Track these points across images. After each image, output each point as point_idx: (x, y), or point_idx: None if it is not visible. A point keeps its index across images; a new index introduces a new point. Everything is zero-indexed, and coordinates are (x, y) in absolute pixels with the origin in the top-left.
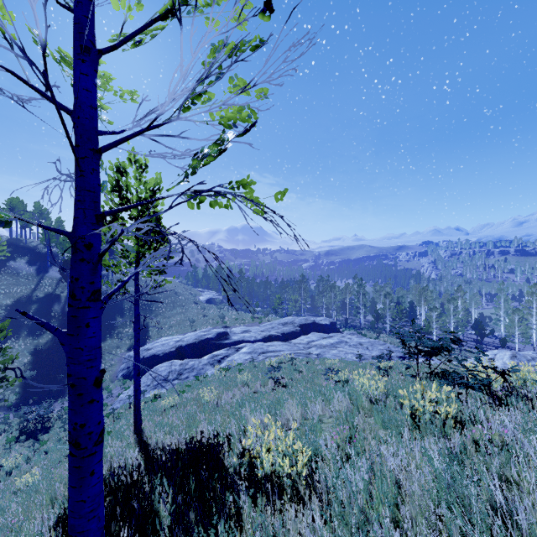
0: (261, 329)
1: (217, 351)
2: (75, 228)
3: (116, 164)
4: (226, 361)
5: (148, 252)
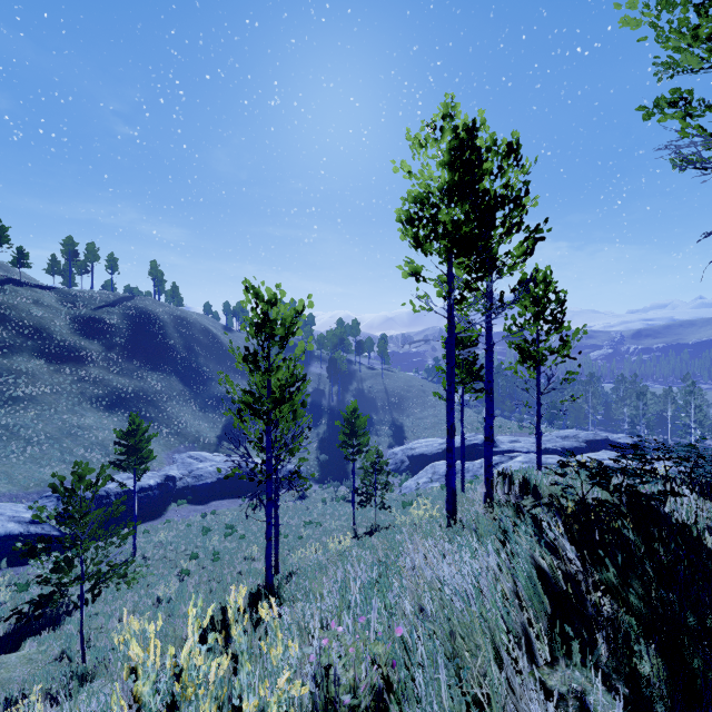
0: (533, 440)
1: None
2: (538, 407)
3: None
4: (501, 467)
5: (473, 379)
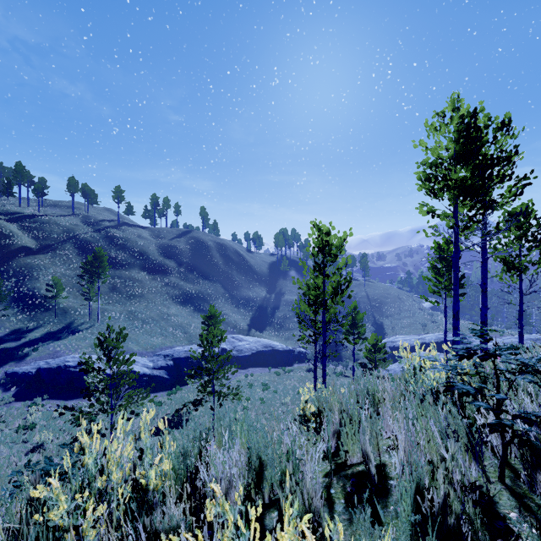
0: (504, 341)
1: None
2: (520, 305)
3: (434, 243)
4: None
5: None
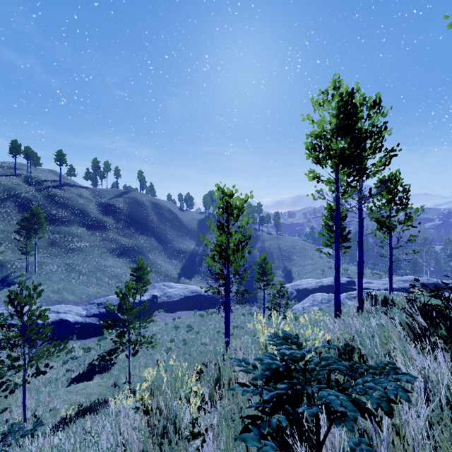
0: (382, 282)
1: (351, 291)
2: (390, 257)
3: (327, 204)
4: None
5: (343, 240)
